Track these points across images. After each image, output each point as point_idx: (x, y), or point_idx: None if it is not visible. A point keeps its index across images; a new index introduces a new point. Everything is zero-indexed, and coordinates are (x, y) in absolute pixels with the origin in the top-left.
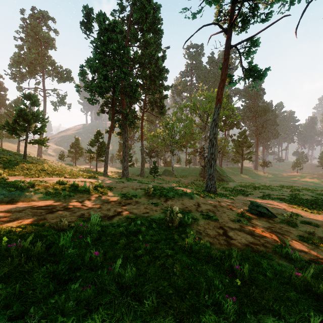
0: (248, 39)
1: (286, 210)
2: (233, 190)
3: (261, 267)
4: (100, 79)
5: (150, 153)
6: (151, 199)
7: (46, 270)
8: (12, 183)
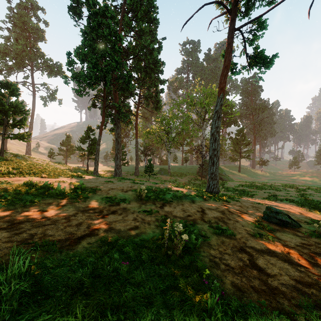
0: (255, 18)
1: (304, 215)
2: (234, 190)
3: None
4: (90, 68)
5: (145, 151)
6: (144, 204)
7: None
8: None
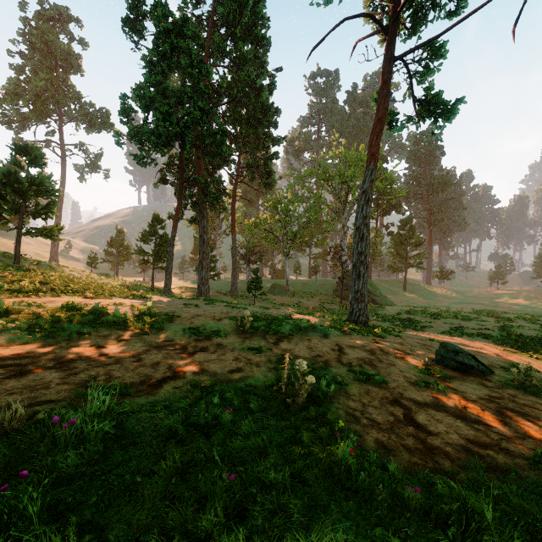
0: (426, 42)
1: (503, 358)
2: (395, 319)
3: None
4: (158, 121)
5: (247, 255)
6: (249, 339)
7: None
8: None
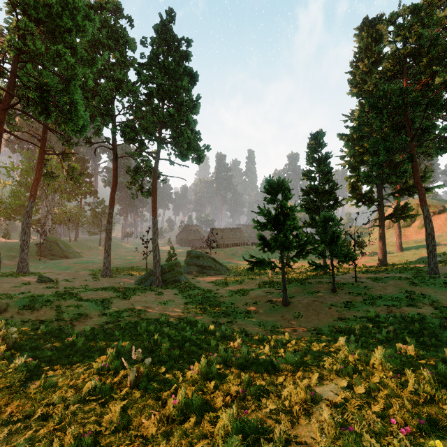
0: (58, 154)
1: (76, 277)
2: (63, 267)
3: None
4: None
5: None
6: None
7: None
8: None
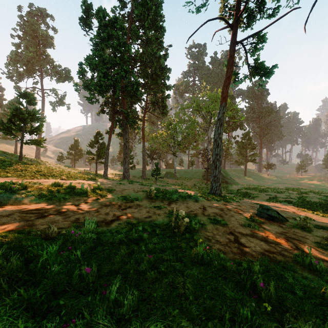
0: (254, 34)
1: (296, 214)
2: (238, 192)
3: (286, 282)
4: (100, 77)
5: (151, 154)
6: (154, 202)
7: (17, 296)
8: (1, 185)
